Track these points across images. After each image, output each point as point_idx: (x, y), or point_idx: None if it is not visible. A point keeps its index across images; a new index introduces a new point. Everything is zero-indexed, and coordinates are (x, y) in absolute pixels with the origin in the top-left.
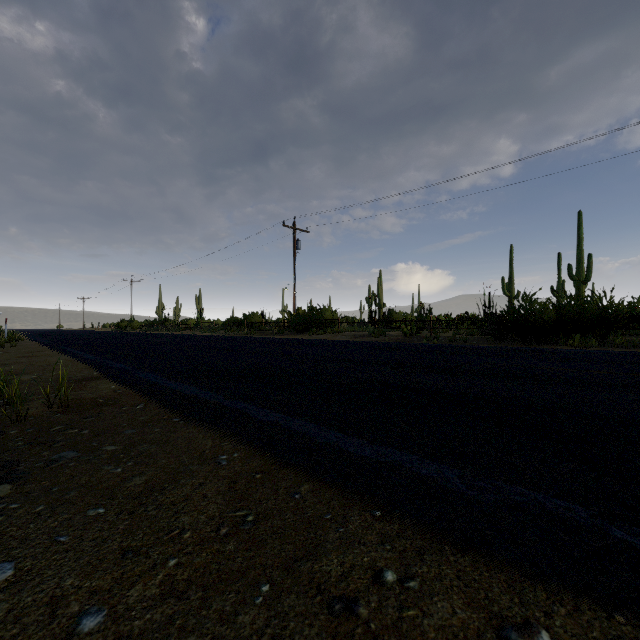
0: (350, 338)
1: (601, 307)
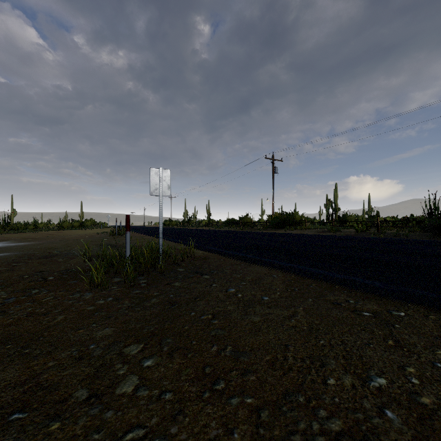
0: (314, 233)
1: None
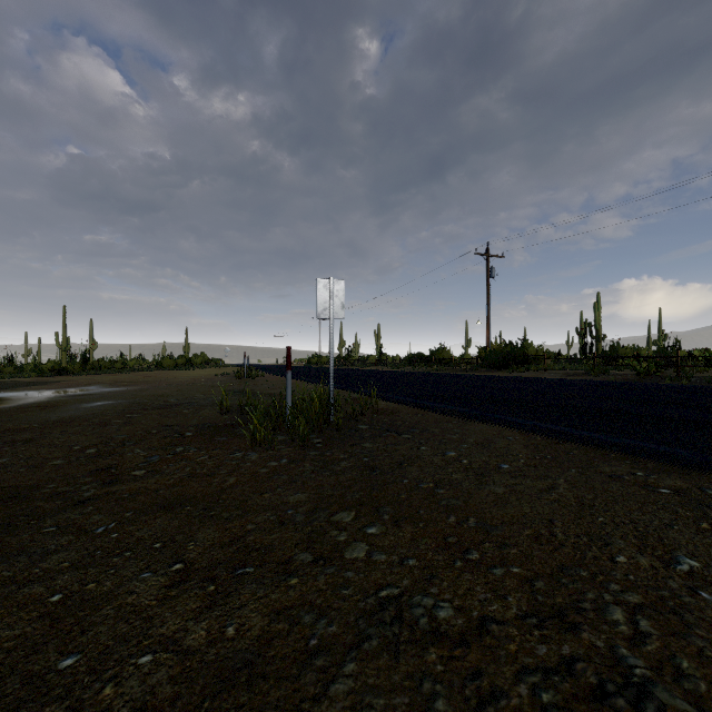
0: (561, 376)
1: None
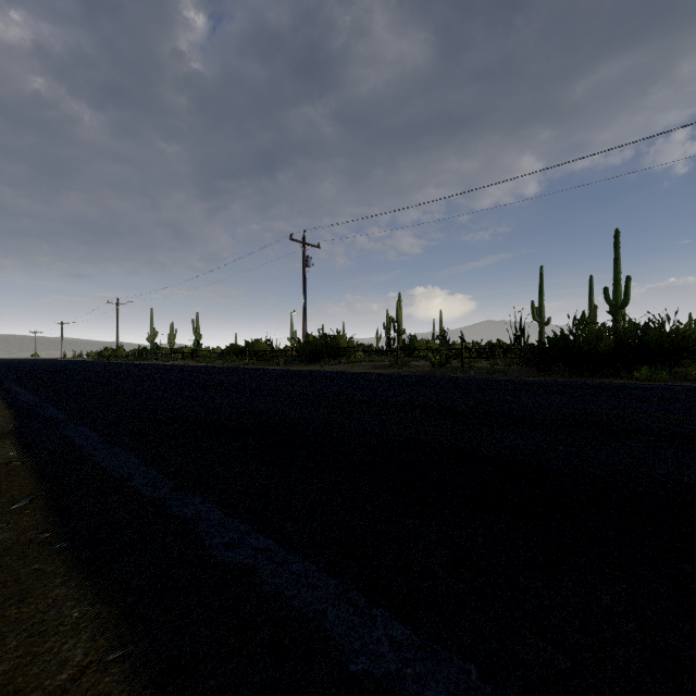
0: (369, 369)
1: (665, 333)
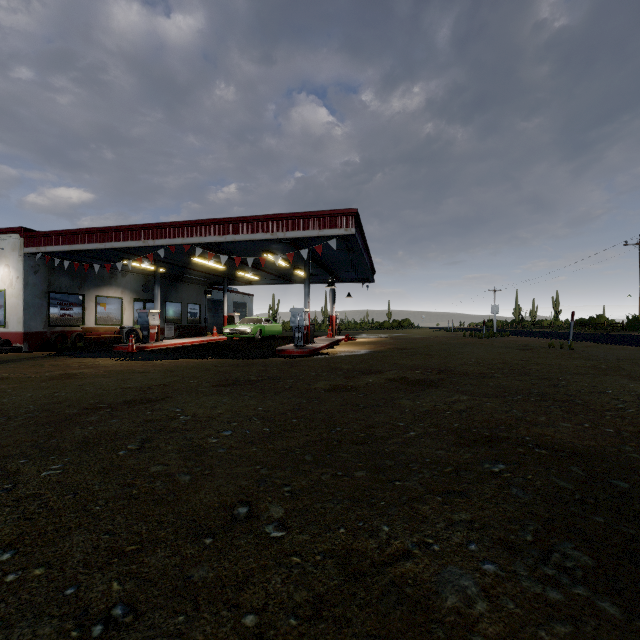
0: None
1: None
